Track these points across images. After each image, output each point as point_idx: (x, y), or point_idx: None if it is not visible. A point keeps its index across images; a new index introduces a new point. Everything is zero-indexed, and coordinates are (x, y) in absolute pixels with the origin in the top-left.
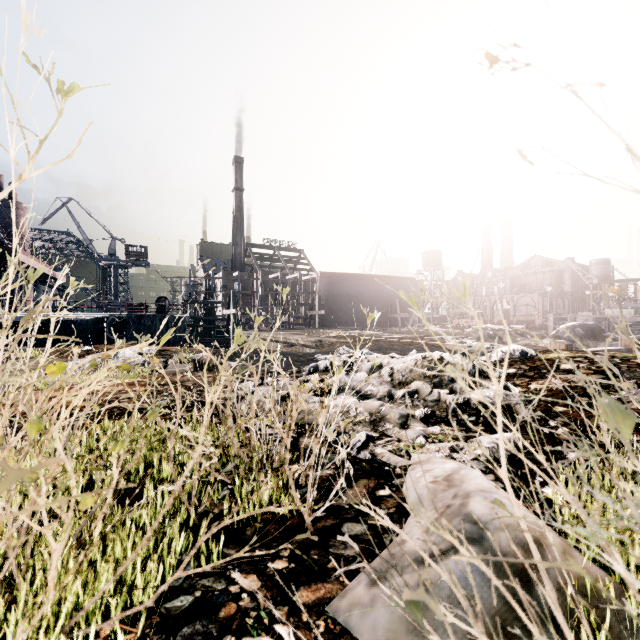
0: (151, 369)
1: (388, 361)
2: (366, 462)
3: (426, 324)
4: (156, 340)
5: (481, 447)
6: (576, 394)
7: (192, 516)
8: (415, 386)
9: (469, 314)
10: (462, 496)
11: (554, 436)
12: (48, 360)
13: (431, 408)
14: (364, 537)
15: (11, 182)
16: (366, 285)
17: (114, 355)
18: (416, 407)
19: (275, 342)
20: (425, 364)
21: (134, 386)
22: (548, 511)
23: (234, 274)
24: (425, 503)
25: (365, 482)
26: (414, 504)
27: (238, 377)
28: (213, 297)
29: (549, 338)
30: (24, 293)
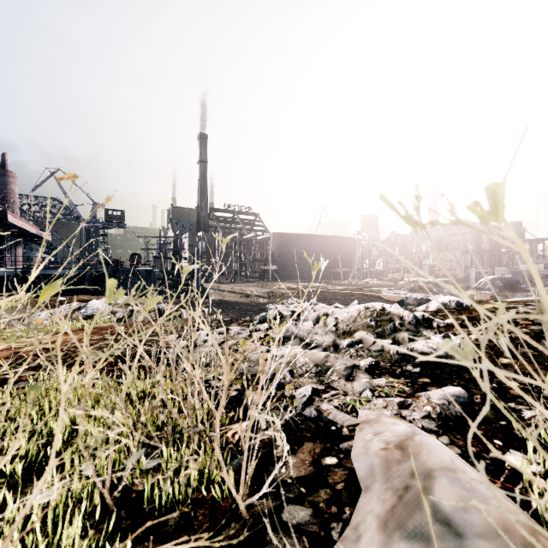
0: (117, 318)
1: (332, 311)
2: (311, 420)
3: (441, 265)
4: (130, 291)
5: (431, 403)
6: (518, 345)
7: (98, 509)
8: (359, 336)
9: (401, 269)
10: (422, 475)
11: (504, 391)
12: (23, 310)
13: (375, 358)
14: (308, 528)
15: (3, 153)
16: (312, 244)
17: (84, 305)
18: (360, 357)
19: (233, 293)
20: (368, 314)
21: (95, 335)
22: (517, 487)
23: (198, 234)
24: (378, 477)
25: (310, 446)
26: (365, 478)
27: (194, 326)
28: (180, 254)
29: (472, 289)
30: (14, 250)
